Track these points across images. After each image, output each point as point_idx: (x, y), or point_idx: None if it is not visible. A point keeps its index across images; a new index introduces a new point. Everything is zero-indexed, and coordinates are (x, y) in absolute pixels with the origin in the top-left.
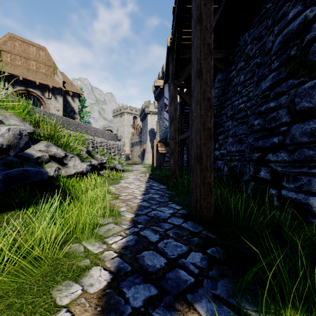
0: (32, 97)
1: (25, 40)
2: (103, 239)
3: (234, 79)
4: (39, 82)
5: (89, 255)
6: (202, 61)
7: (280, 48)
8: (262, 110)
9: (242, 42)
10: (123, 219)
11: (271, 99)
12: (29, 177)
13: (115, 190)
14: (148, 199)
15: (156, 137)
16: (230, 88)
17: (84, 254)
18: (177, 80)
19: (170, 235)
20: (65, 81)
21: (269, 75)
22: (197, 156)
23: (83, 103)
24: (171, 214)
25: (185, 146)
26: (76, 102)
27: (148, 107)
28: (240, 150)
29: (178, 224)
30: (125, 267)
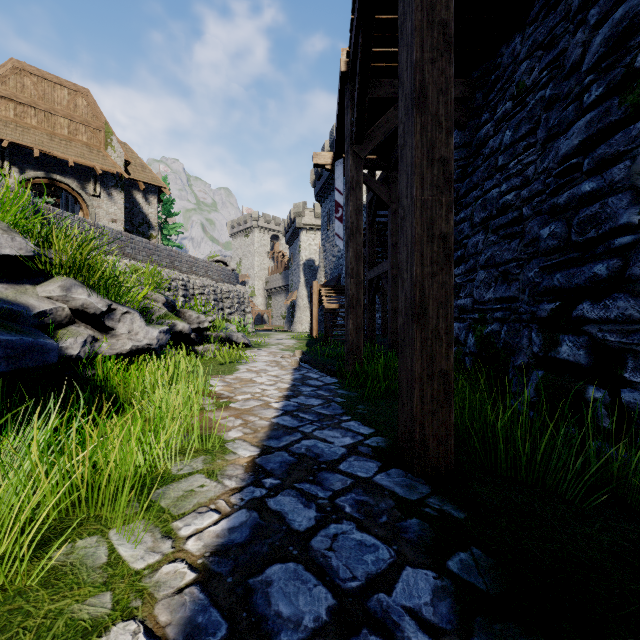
0: (65, 195)
1: (47, 75)
2: (169, 523)
3: (489, 141)
4: (74, 162)
5: (117, 576)
6: (426, 67)
7: (605, 55)
8: (561, 203)
9: (507, 59)
10: (230, 462)
11: (583, 175)
12: (7, 357)
13: (224, 388)
14: (295, 410)
15: (318, 276)
16: (479, 161)
17: (102, 574)
18: (362, 147)
19: (344, 511)
20: (129, 160)
21: (577, 121)
22: (414, 306)
23: (168, 207)
24: (348, 448)
25: (379, 295)
26: (153, 204)
27: (302, 216)
28: (505, 297)
29: (367, 476)
30: (210, 625)
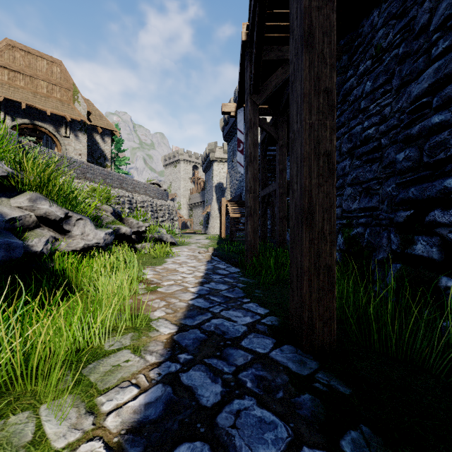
0: (45, 137)
1: (31, 50)
2: (94, 398)
3: (353, 90)
4: (51, 113)
5: None
6: (313, 13)
7: (450, 16)
8: (414, 133)
9: (367, 28)
10: (153, 338)
11: (432, 111)
12: None
13: (154, 276)
14: (207, 293)
15: (225, 194)
16: (345, 106)
17: None
18: (258, 96)
19: (246, 386)
20: (90, 111)
21: (426, 70)
22: (303, 211)
23: (119, 145)
24: (249, 326)
25: (269, 208)
26: (108, 143)
27: (215, 152)
28: (368, 207)
29: (264, 352)
30: None
